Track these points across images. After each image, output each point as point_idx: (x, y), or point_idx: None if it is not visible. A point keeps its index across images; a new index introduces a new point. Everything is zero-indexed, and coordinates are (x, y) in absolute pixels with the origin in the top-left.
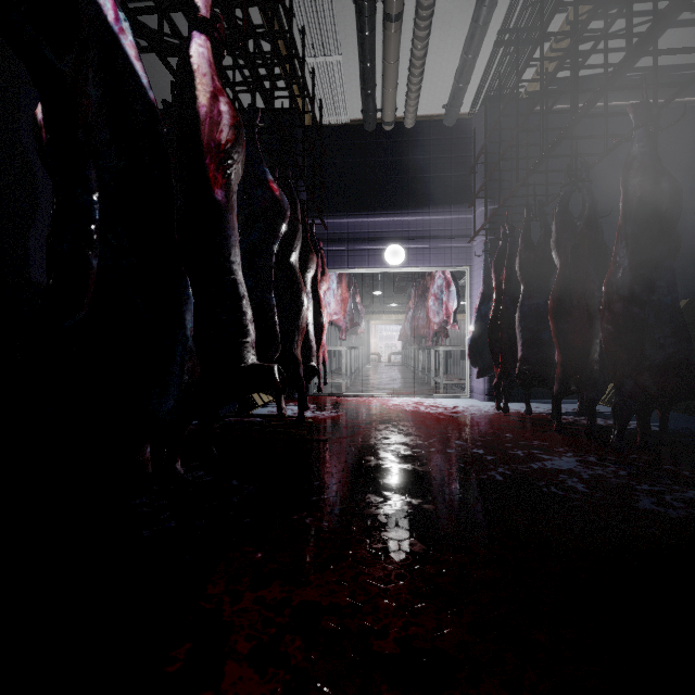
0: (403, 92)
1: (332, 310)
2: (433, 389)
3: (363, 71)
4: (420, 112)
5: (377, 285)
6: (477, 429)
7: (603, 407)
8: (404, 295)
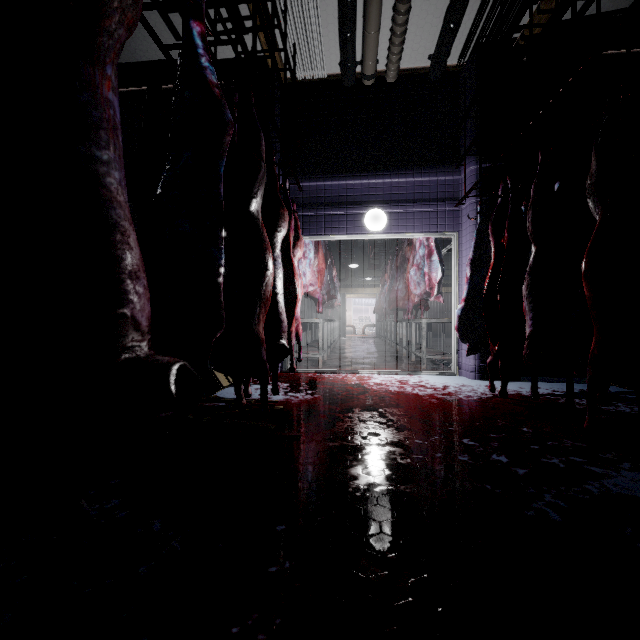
0: (385, 39)
1: (308, 280)
2: (414, 364)
3: (342, 7)
4: (403, 65)
5: (352, 258)
6: (483, 420)
7: (612, 388)
8: (379, 269)
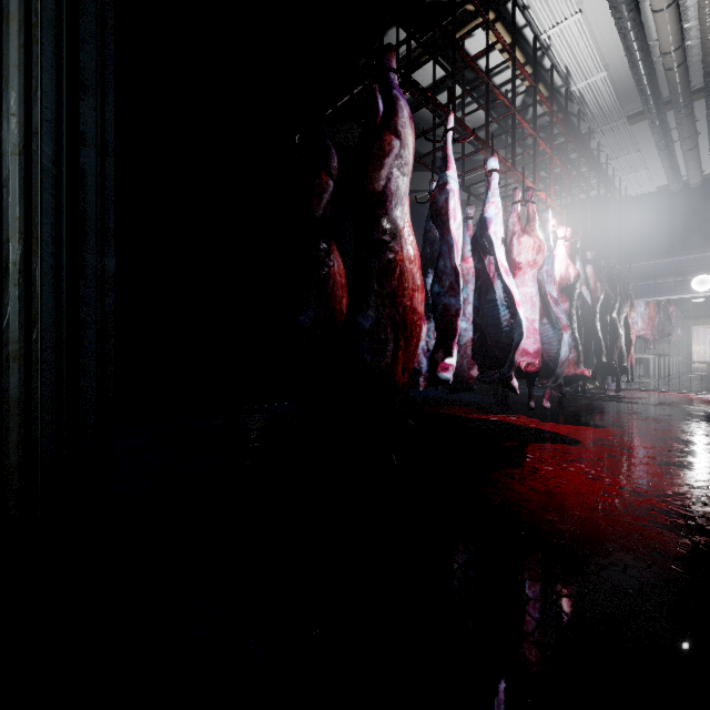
0: (708, 163)
1: (639, 327)
2: None
3: (665, 171)
4: None
5: None
6: None
7: None
8: None
